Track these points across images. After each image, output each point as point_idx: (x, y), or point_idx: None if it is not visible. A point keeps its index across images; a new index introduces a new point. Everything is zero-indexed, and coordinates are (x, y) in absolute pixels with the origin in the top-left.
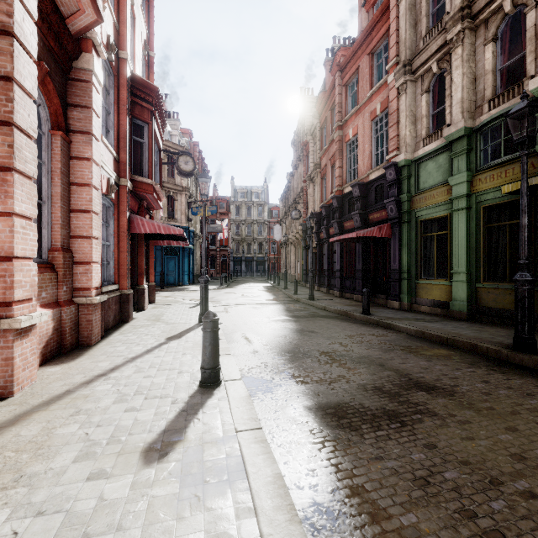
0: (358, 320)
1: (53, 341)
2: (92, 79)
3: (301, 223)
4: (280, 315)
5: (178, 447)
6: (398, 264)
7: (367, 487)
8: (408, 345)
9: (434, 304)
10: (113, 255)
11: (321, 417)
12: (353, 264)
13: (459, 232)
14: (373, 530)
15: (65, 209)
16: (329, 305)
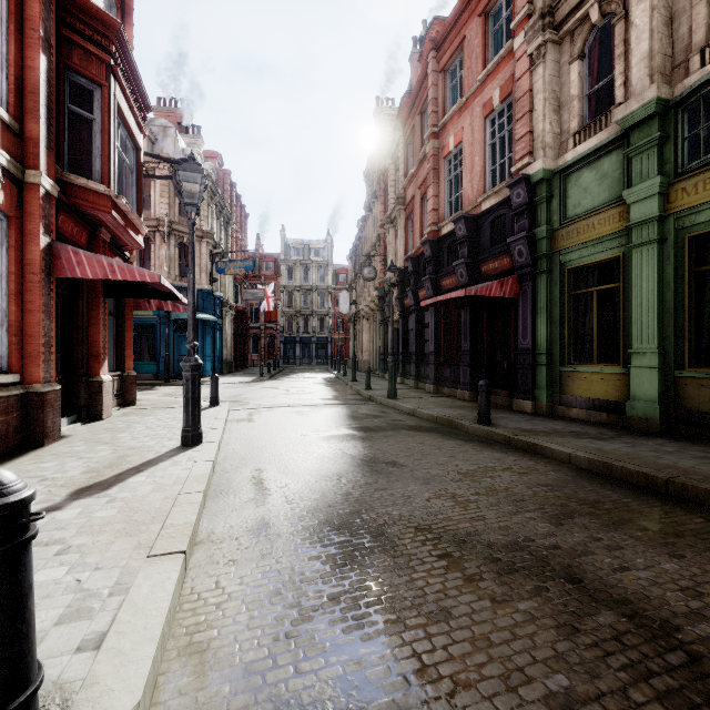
0: (472, 435)
1: None
2: None
3: (377, 286)
4: (338, 426)
5: None
6: (530, 340)
7: None
8: (592, 497)
9: (594, 406)
10: (4, 316)
11: None
12: (455, 343)
13: (643, 282)
14: None
15: None
16: (421, 407)
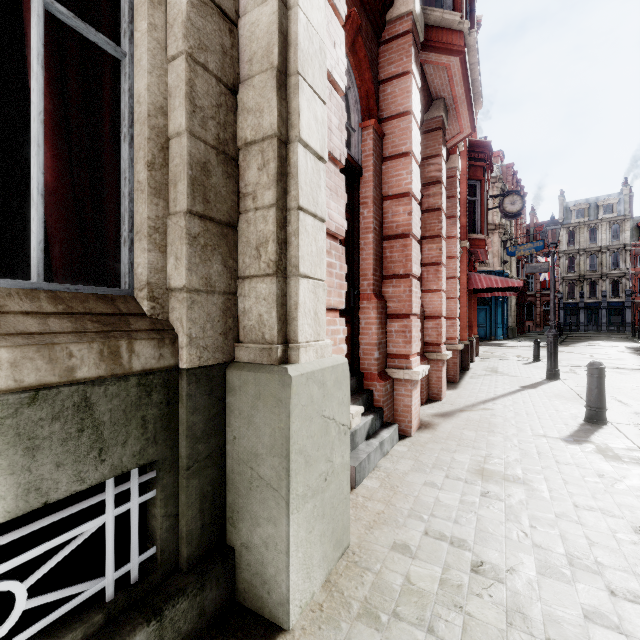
0: None
1: None
2: (457, 173)
3: None
4: None
5: (589, 443)
6: None
7: None
8: None
9: None
10: None
11: None
12: None
13: None
14: None
15: None
16: None
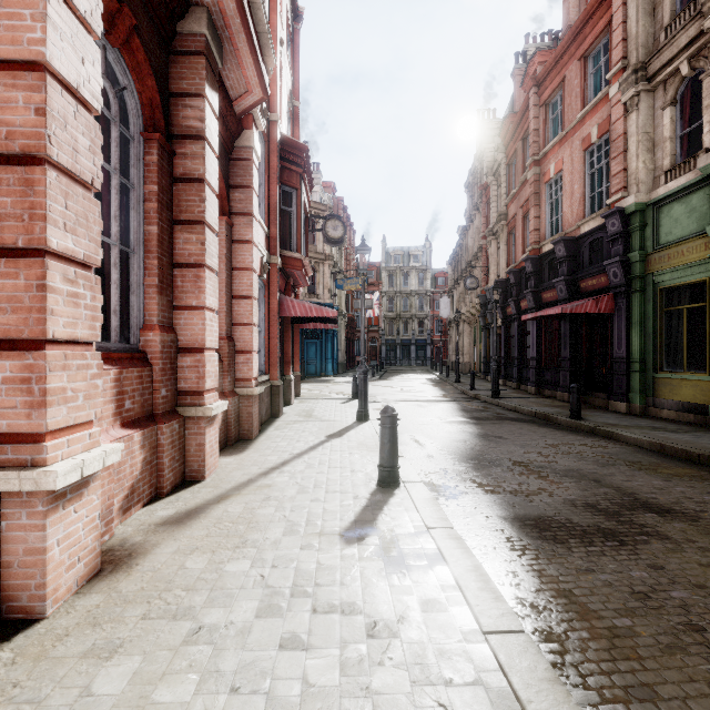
0: (563, 426)
1: (222, 432)
2: (253, 156)
3: (479, 294)
4: (454, 416)
5: (373, 535)
6: (624, 350)
7: (575, 592)
8: (637, 460)
9: (683, 408)
10: (263, 341)
11: (519, 527)
12: (556, 350)
13: None
14: (582, 624)
15: (228, 296)
16: (521, 405)
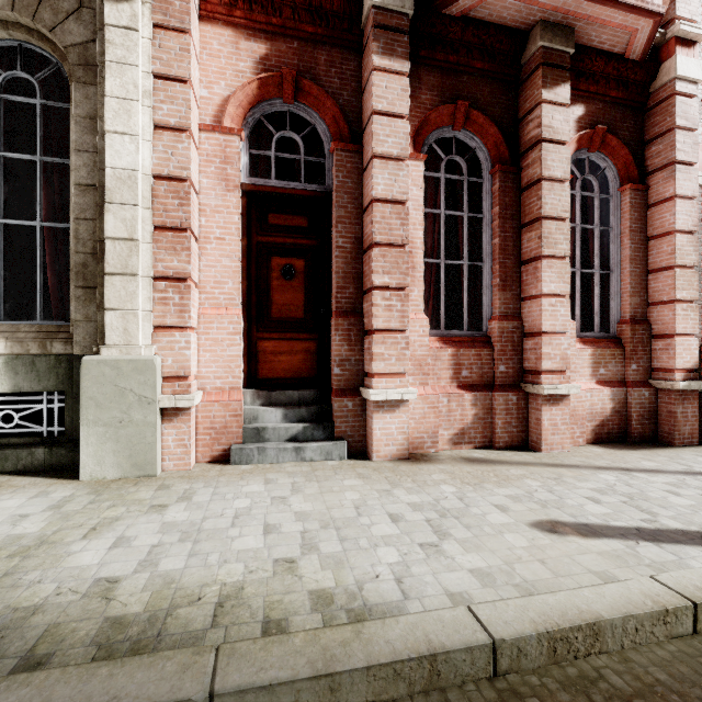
0: None
1: (612, 424)
2: (675, 88)
3: None
4: None
5: (570, 537)
6: None
7: None
8: None
9: None
10: None
11: None
12: None
13: None
14: None
15: (637, 273)
16: None
